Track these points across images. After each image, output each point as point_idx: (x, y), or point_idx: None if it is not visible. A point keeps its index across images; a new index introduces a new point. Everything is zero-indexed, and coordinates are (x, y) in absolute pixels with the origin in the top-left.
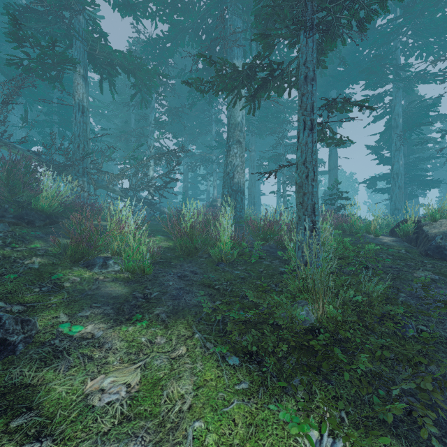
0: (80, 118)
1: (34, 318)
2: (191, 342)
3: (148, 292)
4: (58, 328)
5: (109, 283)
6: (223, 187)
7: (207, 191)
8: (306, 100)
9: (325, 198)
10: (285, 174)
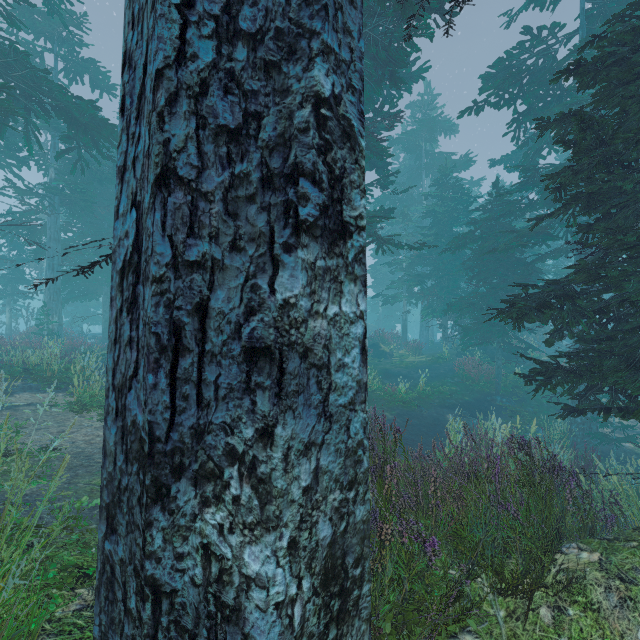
0: None
1: None
2: None
3: None
4: None
5: None
6: None
7: None
8: None
9: None
10: None
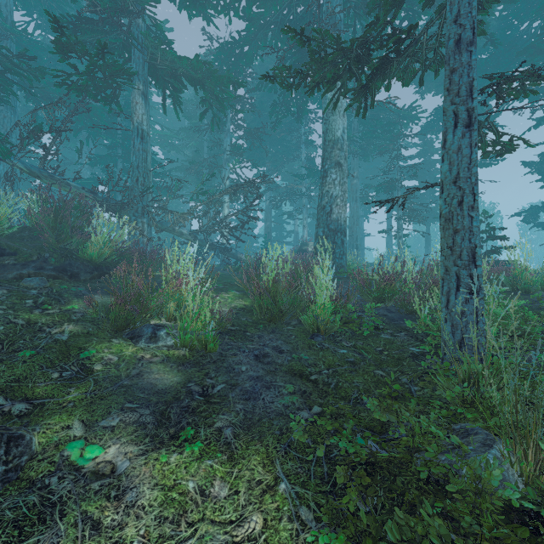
0: (139, 145)
1: (35, 429)
2: (272, 504)
3: (209, 383)
4: (63, 451)
5: (156, 365)
6: (317, 226)
7: (295, 233)
8: (458, 79)
9: None
10: (400, 207)
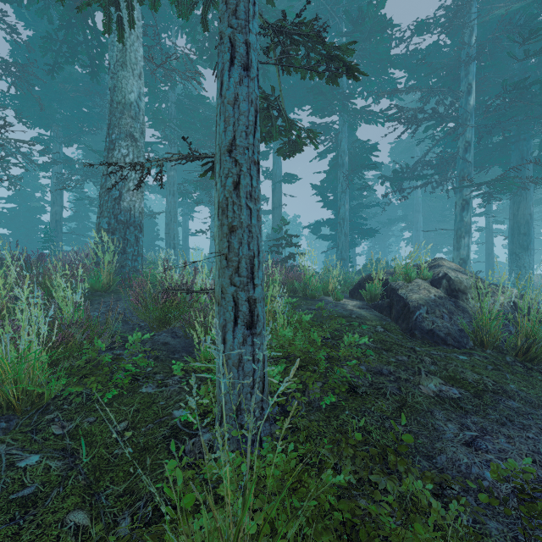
0: None
1: None
2: None
3: None
4: None
5: None
6: (100, 215)
7: None
8: None
9: (268, 243)
10: None
